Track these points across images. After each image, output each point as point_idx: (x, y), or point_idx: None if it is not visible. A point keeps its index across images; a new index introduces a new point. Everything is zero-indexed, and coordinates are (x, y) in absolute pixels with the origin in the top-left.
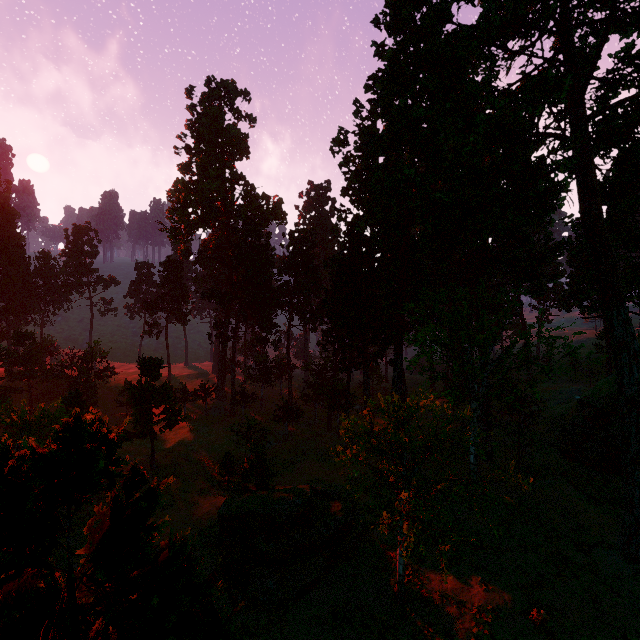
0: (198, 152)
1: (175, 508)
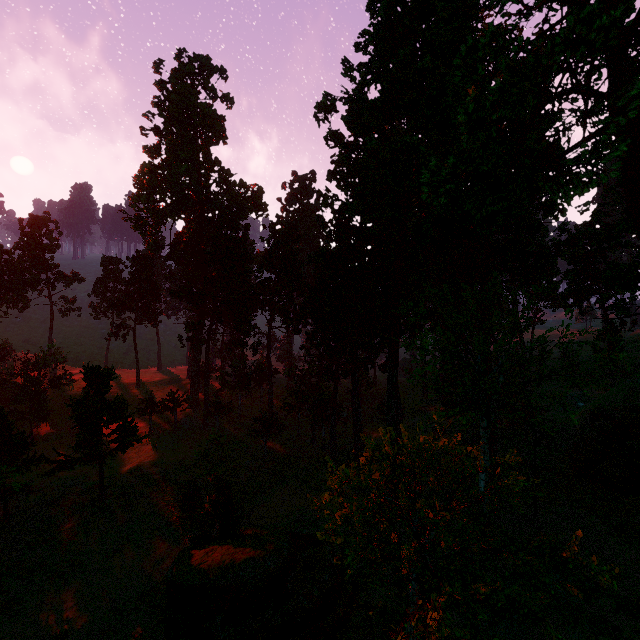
0: (168, 134)
1: (122, 555)
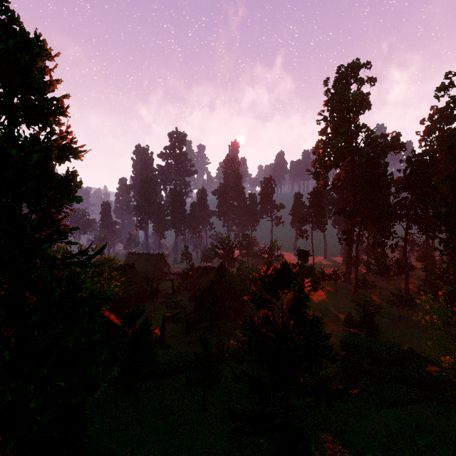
0: (331, 118)
1: None
